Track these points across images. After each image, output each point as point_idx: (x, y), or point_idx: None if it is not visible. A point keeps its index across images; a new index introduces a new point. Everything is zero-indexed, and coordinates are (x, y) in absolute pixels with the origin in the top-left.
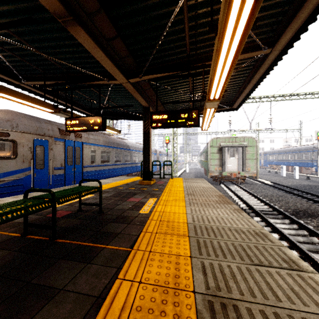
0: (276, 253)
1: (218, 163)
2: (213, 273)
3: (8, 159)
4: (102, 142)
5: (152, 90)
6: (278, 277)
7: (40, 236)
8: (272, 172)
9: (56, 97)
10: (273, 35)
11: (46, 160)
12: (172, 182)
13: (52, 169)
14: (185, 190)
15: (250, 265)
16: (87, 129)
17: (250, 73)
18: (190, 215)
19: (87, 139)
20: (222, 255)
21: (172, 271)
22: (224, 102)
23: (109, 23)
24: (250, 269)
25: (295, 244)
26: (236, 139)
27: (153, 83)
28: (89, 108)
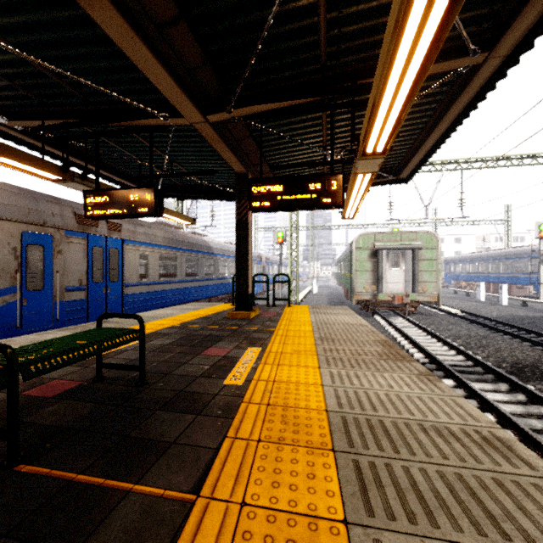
0: None
1: (370, 278)
2: None
3: None
4: (161, 240)
5: (253, 141)
6: None
7: None
8: (461, 294)
9: (72, 155)
10: (491, 26)
11: (48, 273)
12: (290, 313)
13: (61, 290)
14: (316, 330)
15: None
16: (127, 213)
17: (437, 108)
18: (330, 389)
19: (133, 234)
20: (424, 514)
21: None
22: (383, 167)
23: None
24: None
25: (533, 438)
26: (402, 236)
27: (255, 125)
28: (135, 177)
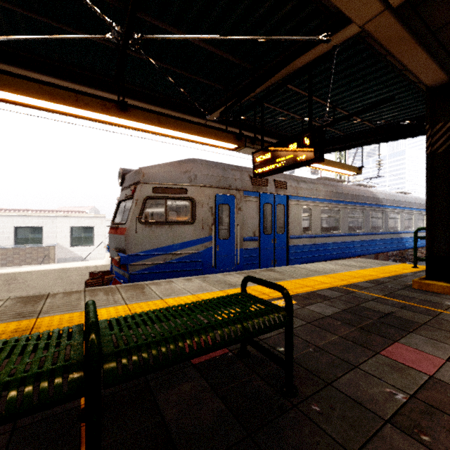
0: None
1: None
2: None
3: (185, 225)
4: (323, 194)
5: None
6: None
7: None
8: None
9: (251, 132)
10: None
11: (231, 225)
12: None
13: (240, 239)
14: None
15: None
16: (286, 164)
17: None
18: None
19: (296, 190)
20: None
21: None
22: None
23: None
24: None
25: None
26: None
27: None
28: None
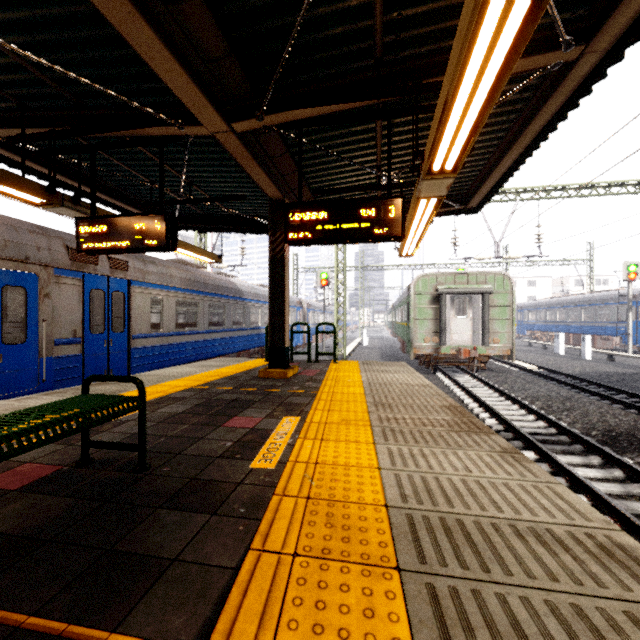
0: None
1: (431, 327)
2: None
3: None
4: (179, 282)
5: (291, 159)
6: None
7: None
8: (536, 346)
9: (66, 175)
10: (589, 12)
11: (31, 321)
12: (336, 371)
13: (49, 343)
14: (368, 393)
15: None
16: (131, 246)
17: (517, 120)
18: (390, 474)
19: (143, 273)
20: None
21: None
22: (448, 194)
23: None
24: None
25: (639, 527)
26: (469, 278)
27: (292, 136)
28: (145, 203)
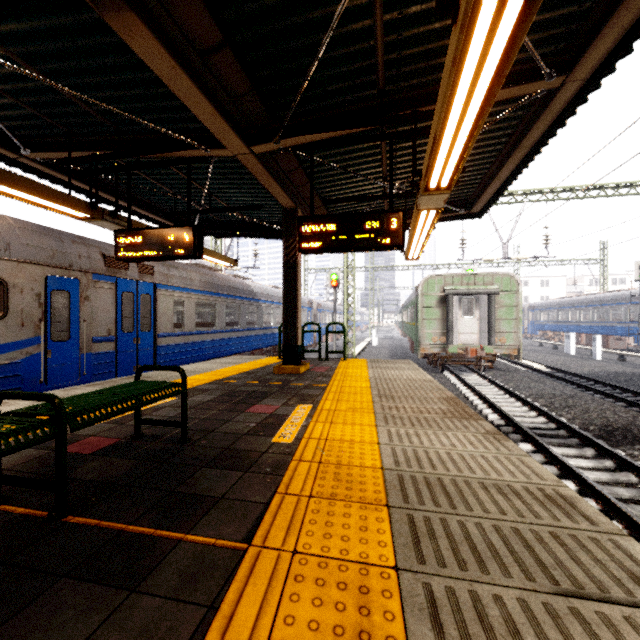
0: (610, 556)
1: (438, 327)
2: (460, 625)
3: None
4: (198, 285)
5: (303, 172)
6: (635, 638)
7: (30, 505)
8: (548, 346)
9: (99, 189)
10: (569, 47)
11: (74, 321)
12: (345, 368)
13: (88, 341)
14: (374, 387)
15: (554, 595)
16: (163, 255)
17: (512, 135)
18: (387, 448)
19: (167, 277)
20: (475, 563)
21: (350, 617)
22: (453, 200)
23: (203, 10)
24: (555, 609)
25: (617, 506)
26: (476, 279)
27: (305, 155)
28: (170, 213)
